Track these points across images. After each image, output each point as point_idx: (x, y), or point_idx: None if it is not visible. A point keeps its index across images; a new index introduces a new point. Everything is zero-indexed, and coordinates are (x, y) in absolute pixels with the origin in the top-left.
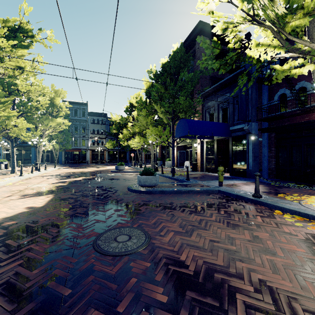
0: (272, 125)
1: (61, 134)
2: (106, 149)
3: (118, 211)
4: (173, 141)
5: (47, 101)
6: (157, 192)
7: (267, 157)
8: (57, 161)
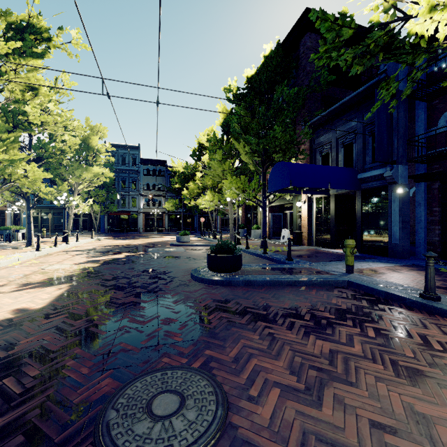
0: (434, 169)
1: (103, 190)
2: (165, 211)
3: (168, 324)
4: (264, 198)
5: (77, 140)
6: (240, 283)
7: (425, 223)
8: (97, 228)
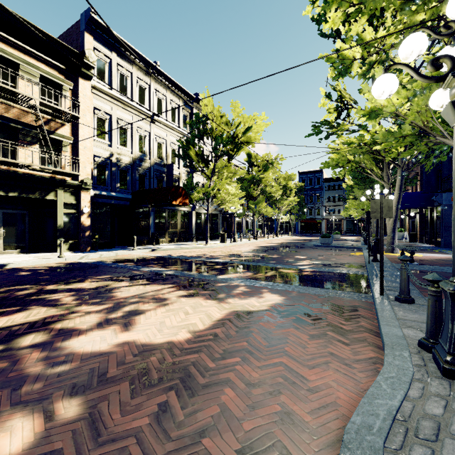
0: None
1: (297, 205)
2: (343, 218)
3: (296, 247)
4: None
5: (281, 190)
6: (325, 246)
7: None
8: (293, 231)
